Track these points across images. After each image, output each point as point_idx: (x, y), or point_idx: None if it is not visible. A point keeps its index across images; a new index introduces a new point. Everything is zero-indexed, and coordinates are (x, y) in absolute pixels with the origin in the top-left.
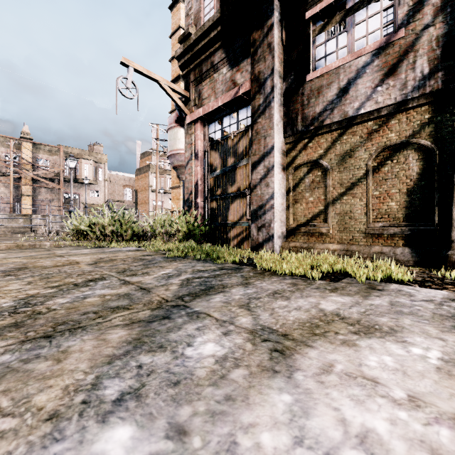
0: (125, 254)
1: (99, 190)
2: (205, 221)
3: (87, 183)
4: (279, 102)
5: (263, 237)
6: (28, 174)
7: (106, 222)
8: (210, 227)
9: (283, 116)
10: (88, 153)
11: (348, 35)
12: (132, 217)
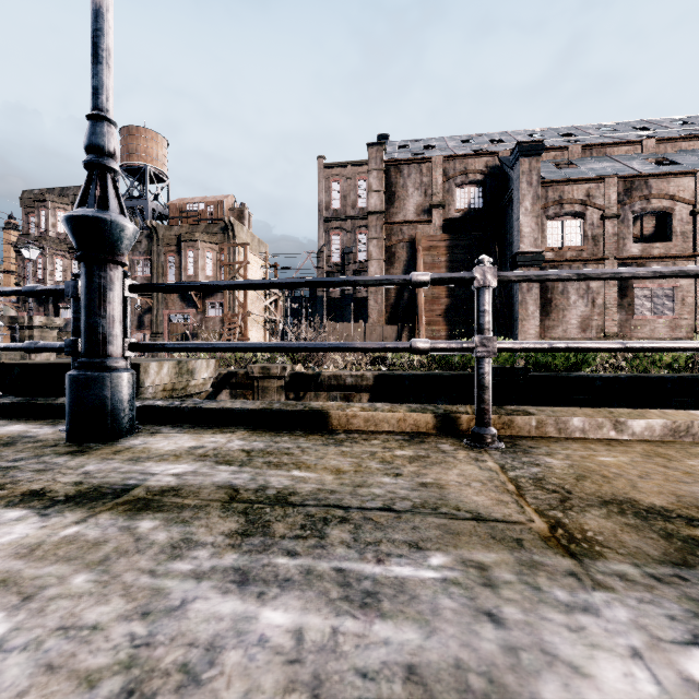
0: None
1: None
2: None
3: None
4: None
5: None
6: None
7: None
8: None
9: None
10: None
11: (68, 313)
12: None
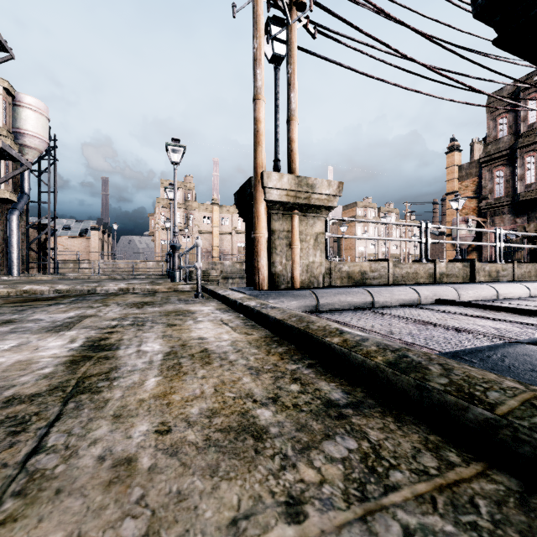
0: None
1: None
2: None
3: None
4: None
5: None
6: None
7: None
8: None
9: None
10: None
11: None
12: None
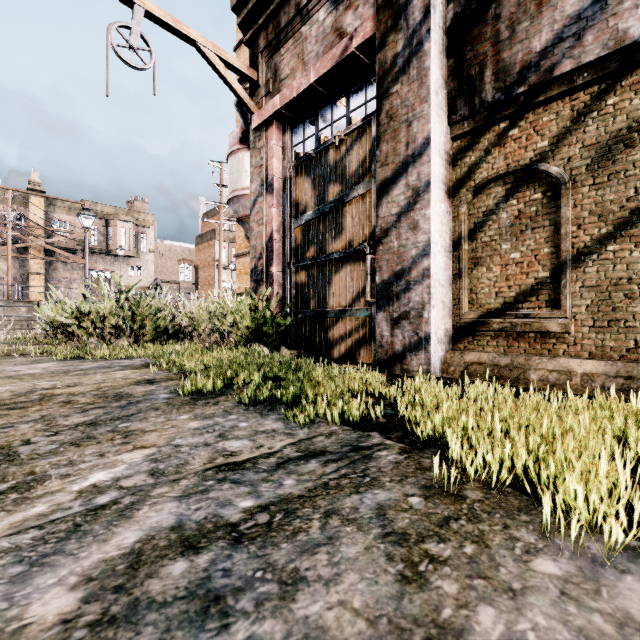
0: (102, 379)
1: (142, 266)
2: (285, 308)
3: (125, 256)
4: (440, 44)
5: (404, 340)
6: (37, 242)
7: (108, 309)
8: (295, 318)
9: (447, 78)
10: (126, 213)
11: None
12: (156, 301)
